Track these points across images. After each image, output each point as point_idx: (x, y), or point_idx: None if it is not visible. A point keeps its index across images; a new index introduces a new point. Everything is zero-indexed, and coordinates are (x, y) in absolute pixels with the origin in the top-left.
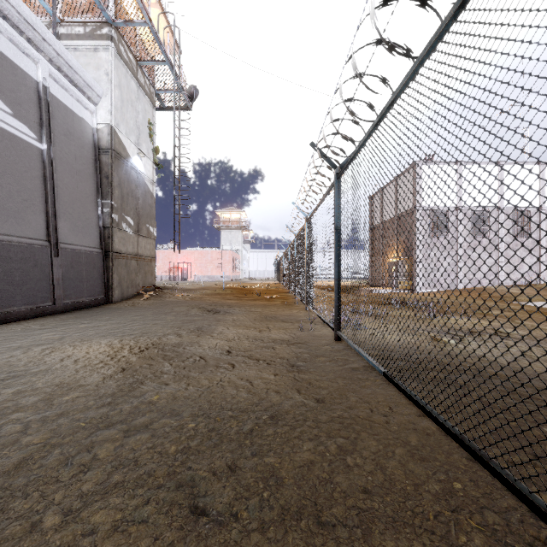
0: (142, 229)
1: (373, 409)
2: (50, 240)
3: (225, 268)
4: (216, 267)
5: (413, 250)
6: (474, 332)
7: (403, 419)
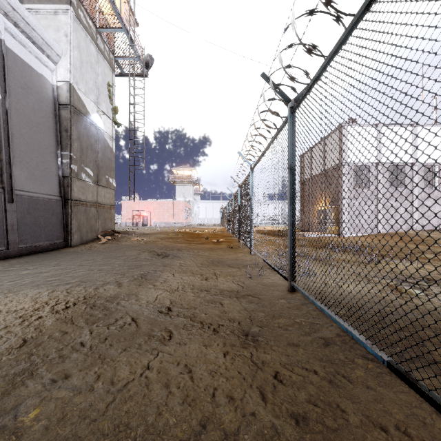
0: (101, 180)
1: None
2: (4, 187)
3: (179, 216)
4: (171, 215)
5: (339, 200)
6: (430, 279)
7: None
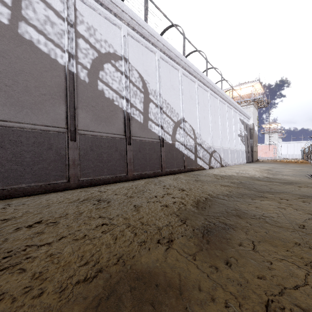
0: (256, 144)
1: None
2: (248, 150)
3: (269, 153)
4: (264, 153)
5: None
6: None
7: None
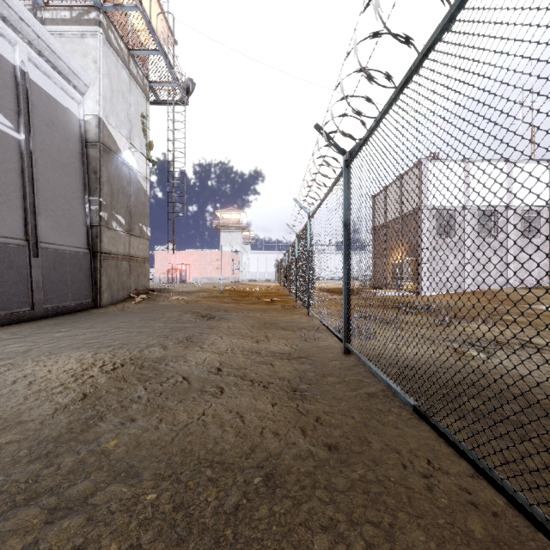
0: (134, 228)
1: (407, 464)
2: (29, 239)
3: (224, 270)
4: (215, 269)
5: (418, 251)
6: (500, 342)
7: (452, 483)
